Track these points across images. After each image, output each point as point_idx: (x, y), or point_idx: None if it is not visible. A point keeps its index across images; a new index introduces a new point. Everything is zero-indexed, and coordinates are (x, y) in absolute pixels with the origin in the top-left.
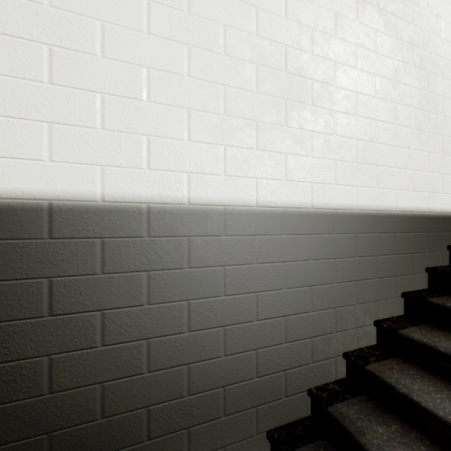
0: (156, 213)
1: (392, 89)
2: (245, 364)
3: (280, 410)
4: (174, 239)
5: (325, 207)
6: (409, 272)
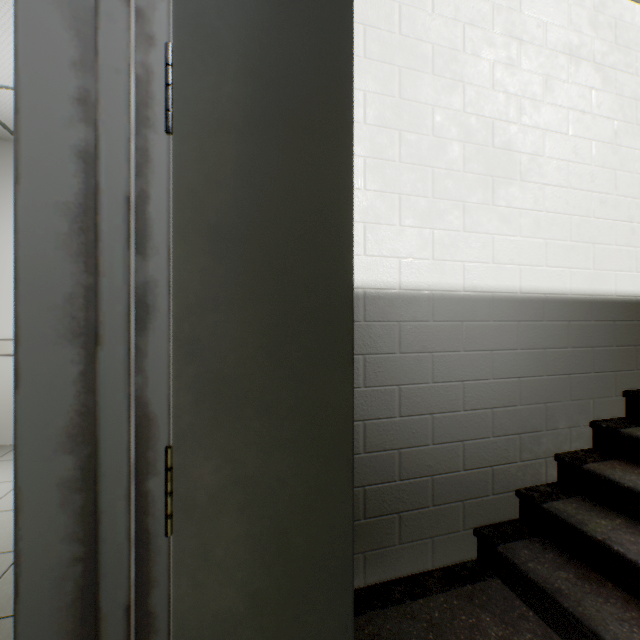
0: (371, 299)
1: (611, 154)
2: (452, 455)
3: (486, 508)
4: (386, 324)
5: (534, 292)
6: (632, 367)
